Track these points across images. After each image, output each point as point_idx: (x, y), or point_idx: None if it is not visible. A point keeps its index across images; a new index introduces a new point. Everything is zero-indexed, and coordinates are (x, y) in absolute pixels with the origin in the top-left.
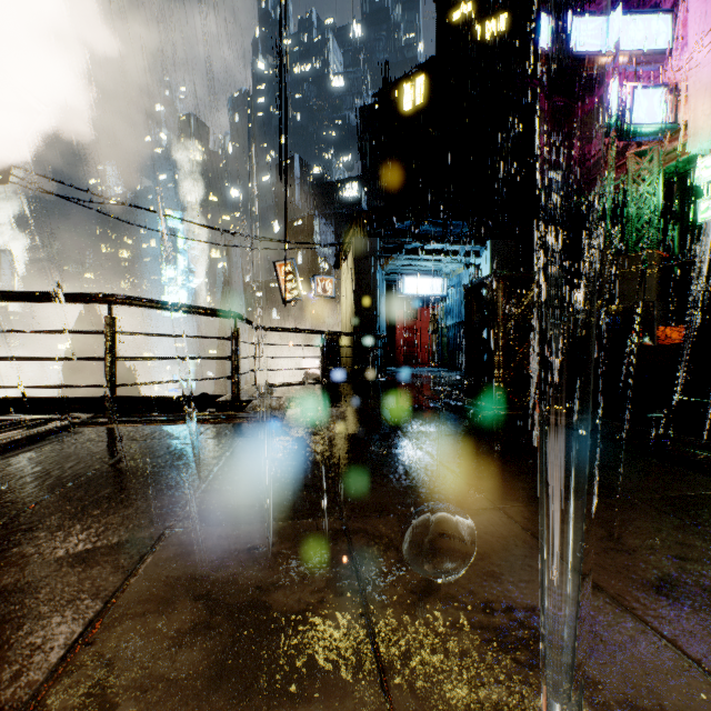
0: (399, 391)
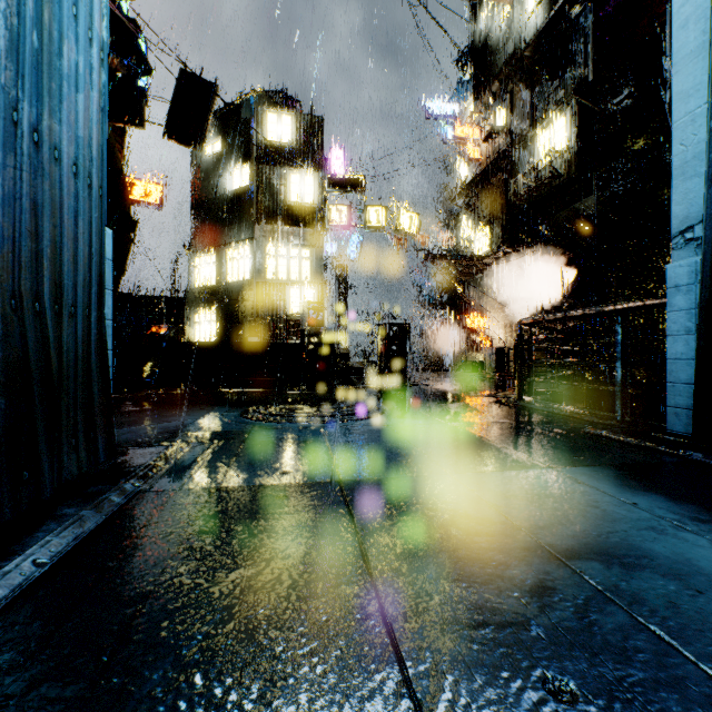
0: (450, 383)
